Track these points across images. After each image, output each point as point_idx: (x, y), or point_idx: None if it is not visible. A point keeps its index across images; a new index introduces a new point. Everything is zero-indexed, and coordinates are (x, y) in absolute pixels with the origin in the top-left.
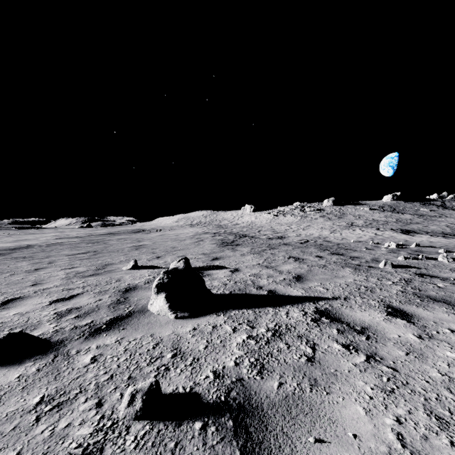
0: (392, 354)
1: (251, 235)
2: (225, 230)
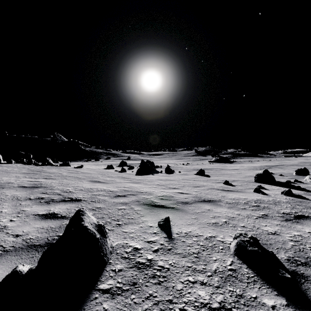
0: None
1: None
2: None
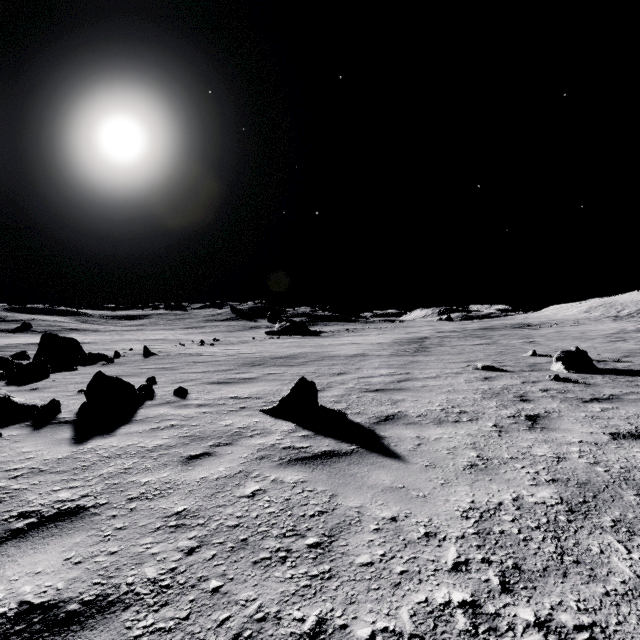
0: None
1: None
2: None
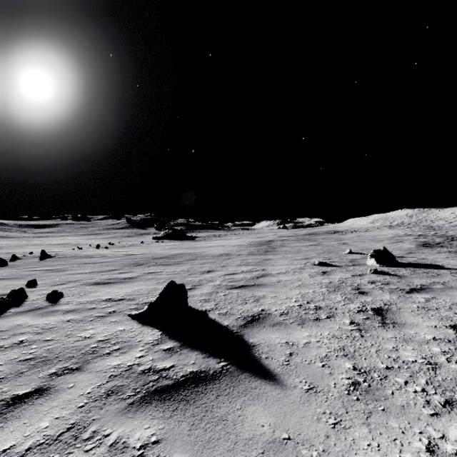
0: None
1: None
2: (436, 232)
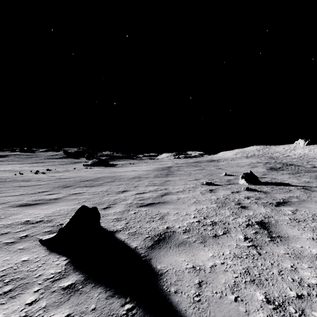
0: (315, 193)
1: (297, 164)
2: (275, 161)
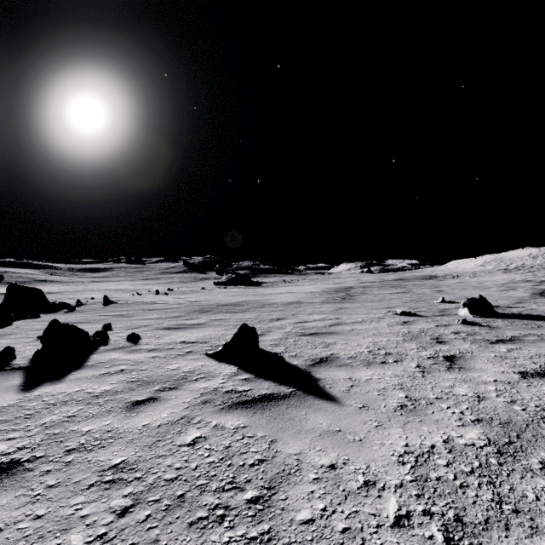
0: None
1: None
2: None
